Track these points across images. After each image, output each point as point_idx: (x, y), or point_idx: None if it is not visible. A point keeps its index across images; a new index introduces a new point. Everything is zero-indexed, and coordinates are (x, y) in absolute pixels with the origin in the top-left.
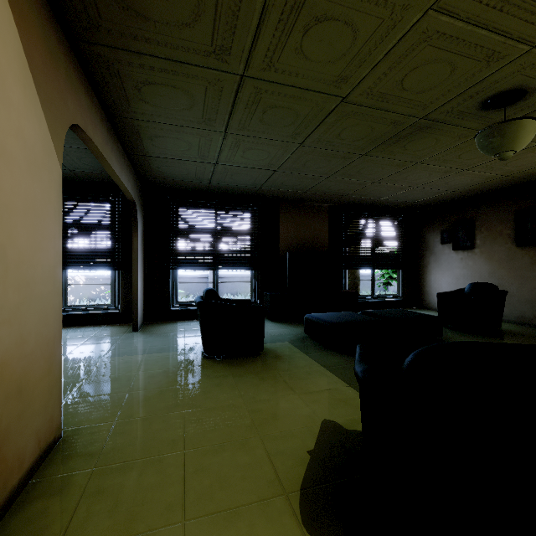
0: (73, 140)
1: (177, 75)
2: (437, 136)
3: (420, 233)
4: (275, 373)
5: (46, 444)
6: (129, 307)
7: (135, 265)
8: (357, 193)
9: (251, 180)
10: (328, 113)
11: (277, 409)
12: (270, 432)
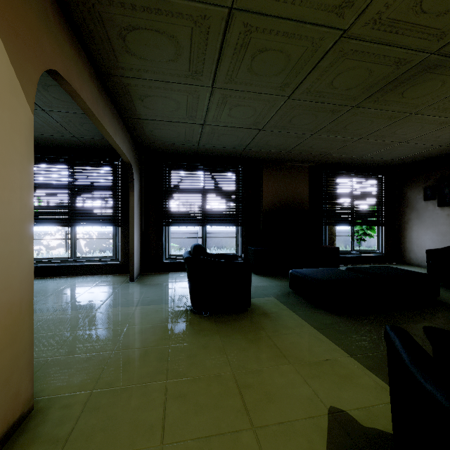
0: (72, 105)
1: (161, 15)
2: (445, 78)
3: (400, 190)
4: (265, 335)
5: (7, 425)
6: (128, 259)
7: (131, 222)
8: (339, 152)
9: (237, 141)
10: (323, 54)
11: (271, 385)
12: (265, 423)
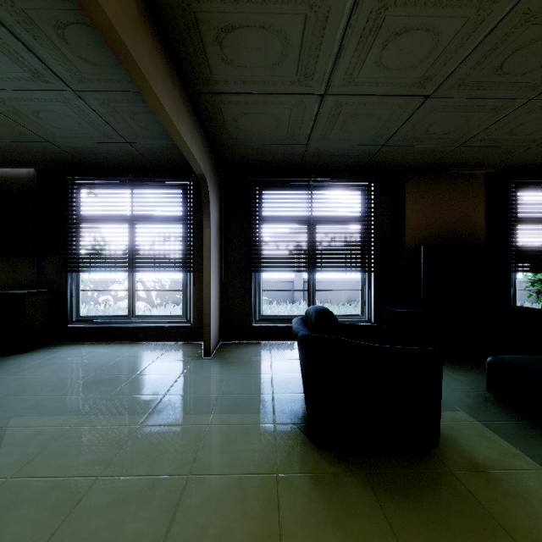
0: (110, 72)
1: None
2: None
3: None
4: None
5: None
6: (202, 321)
7: (206, 267)
8: None
9: (374, 129)
10: None
11: None
12: None
